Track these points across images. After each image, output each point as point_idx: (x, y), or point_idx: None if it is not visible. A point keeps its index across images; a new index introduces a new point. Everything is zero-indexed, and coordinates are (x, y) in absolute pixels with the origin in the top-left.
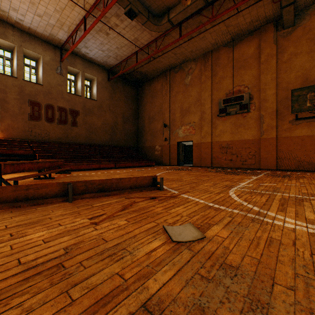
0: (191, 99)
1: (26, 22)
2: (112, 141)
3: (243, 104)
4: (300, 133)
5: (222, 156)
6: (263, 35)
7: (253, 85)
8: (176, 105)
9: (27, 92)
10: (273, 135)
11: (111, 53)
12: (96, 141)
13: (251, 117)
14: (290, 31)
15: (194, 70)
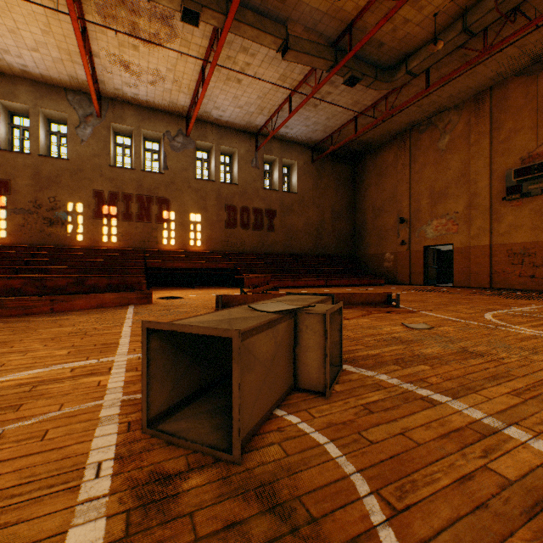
0: (449, 174)
1: (225, 117)
2: (317, 248)
3: None
4: None
5: (513, 270)
6: None
7: None
8: (422, 186)
9: (224, 196)
10: None
11: (318, 127)
12: (296, 250)
13: None
14: None
15: (455, 125)
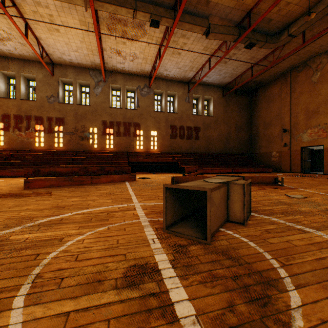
0: (320, 98)
1: (170, 74)
2: (225, 149)
3: None
4: None
5: None
6: None
7: None
8: (299, 107)
9: (169, 120)
10: None
11: (227, 75)
12: (212, 151)
13: None
14: None
15: (324, 65)
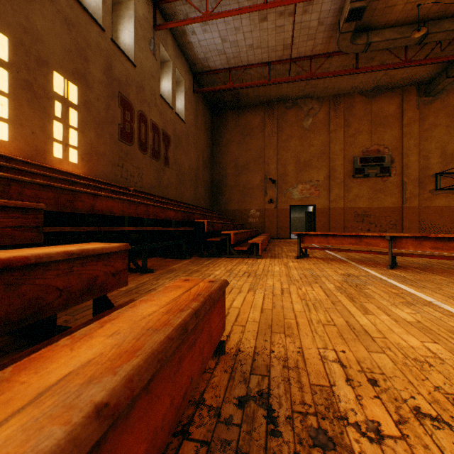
0: (313, 150)
1: None
2: (195, 198)
3: (385, 167)
4: (439, 203)
5: (358, 226)
6: (406, 96)
7: (394, 147)
8: (289, 154)
9: (116, 73)
10: (416, 204)
11: (231, 50)
12: (184, 198)
13: (391, 182)
14: (430, 100)
15: (317, 112)
